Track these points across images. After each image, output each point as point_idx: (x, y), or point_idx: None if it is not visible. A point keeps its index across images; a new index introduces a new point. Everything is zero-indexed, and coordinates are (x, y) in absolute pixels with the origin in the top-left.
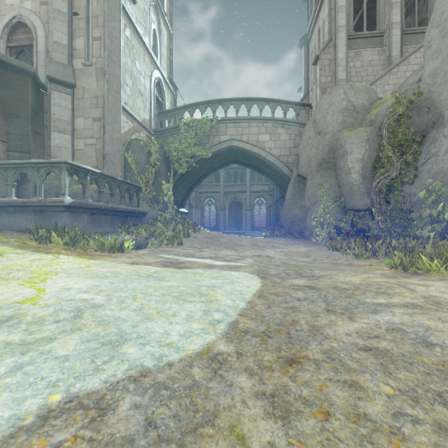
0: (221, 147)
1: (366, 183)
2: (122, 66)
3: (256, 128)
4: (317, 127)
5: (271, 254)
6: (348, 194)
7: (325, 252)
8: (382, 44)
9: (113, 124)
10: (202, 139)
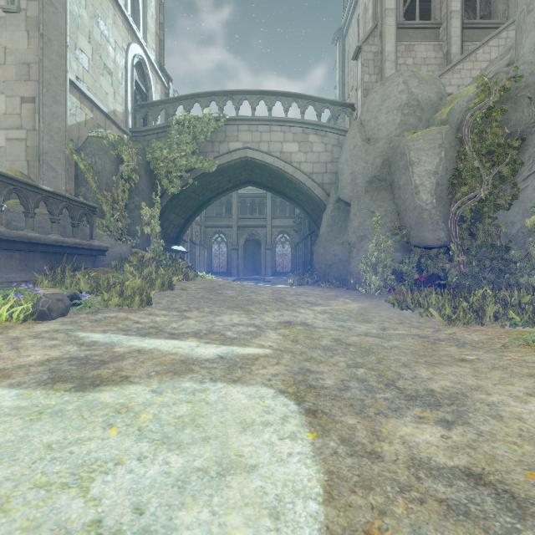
0: (231, 158)
1: (441, 206)
2: (72, 19)
3: (280, 134)
4: (365, 132)
5: (309, 318)
6: (414, 223)
7: (389, 311)
8: (438, 38)
9: (51, 105)
10: (204, 146)
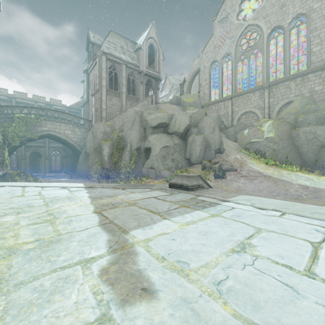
0: (43, 133)
1: (109, 160)
2: None
3: (64, 126)
4: (93, 135)
5: None
6: (104, 163)
7: None
8: (120, 97)
9: None
10: (30, 127)
